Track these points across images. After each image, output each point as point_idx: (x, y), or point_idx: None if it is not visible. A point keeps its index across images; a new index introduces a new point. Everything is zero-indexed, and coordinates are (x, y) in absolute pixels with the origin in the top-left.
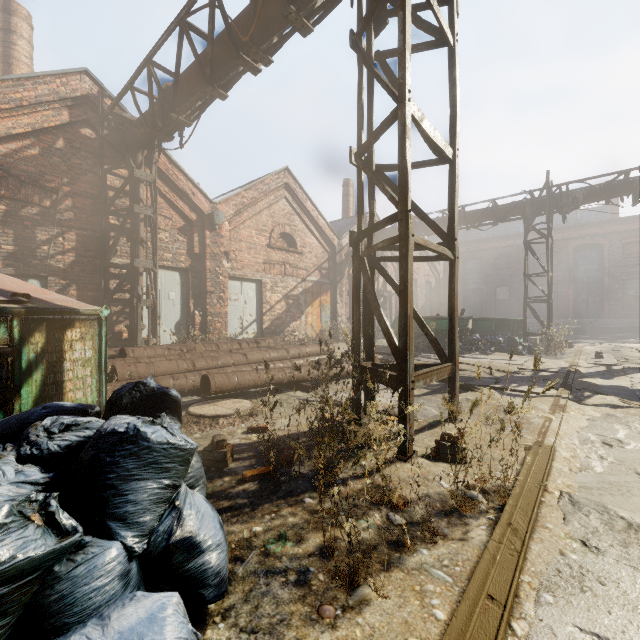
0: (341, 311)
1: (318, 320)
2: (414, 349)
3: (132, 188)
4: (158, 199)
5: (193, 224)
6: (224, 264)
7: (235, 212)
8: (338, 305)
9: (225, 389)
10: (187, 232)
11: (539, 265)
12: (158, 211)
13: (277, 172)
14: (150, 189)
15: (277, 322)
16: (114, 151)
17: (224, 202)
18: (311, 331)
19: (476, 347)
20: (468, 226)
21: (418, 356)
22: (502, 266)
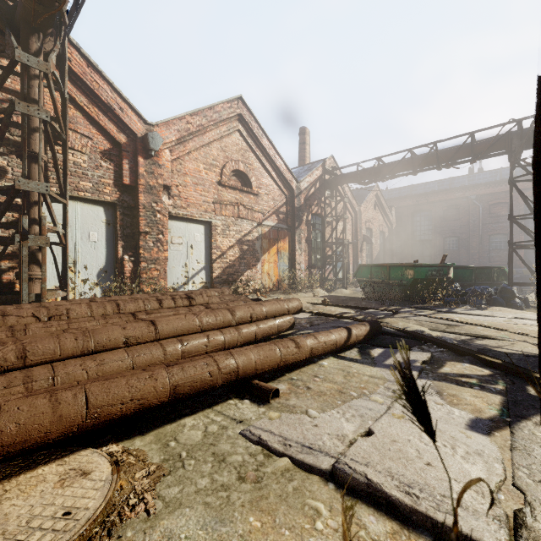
0: (300, 259)
1: (275, 268)
2: (387, 301)
3: (23, 84)
4: (72, 111)
5: (122, 148)
6: (164, 200)
7: (178, 139)
8: (296, 252)
9: (42, 440)
10: (114, 157)
11: (489, 216)
12: (71, 126)
13: (229, 100)
14: (48, 86)
15: (229, 270)
16: (3, 38)
17: (163, 125)
18: (268, 280)
19: (461, 299)
20: (440, 165)
21: (401, 312)
22: (451, 218)
